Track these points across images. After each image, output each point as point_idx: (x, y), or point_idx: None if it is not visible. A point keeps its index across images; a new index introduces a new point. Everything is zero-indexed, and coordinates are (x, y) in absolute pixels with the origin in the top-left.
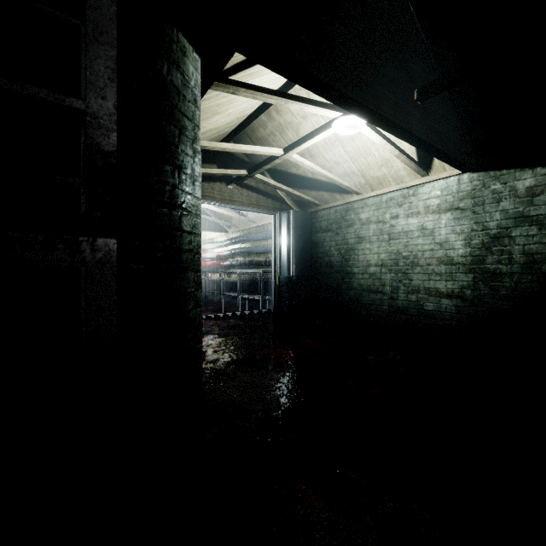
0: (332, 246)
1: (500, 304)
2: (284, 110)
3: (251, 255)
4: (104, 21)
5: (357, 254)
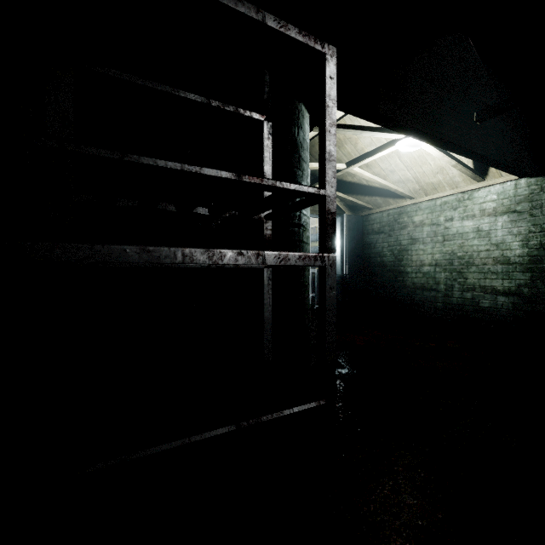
0: (384, 247)
1: None
2: None
3: None
4: (332, 150)
5: (411, 255)
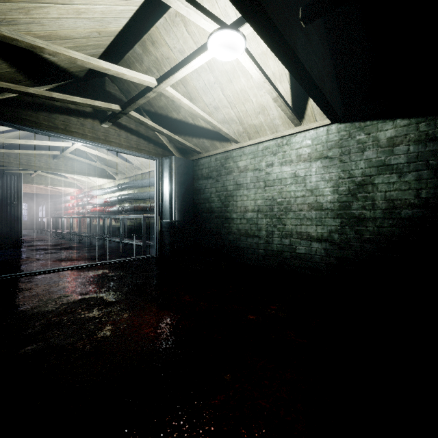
0: (212, 192)
1: (364, 248)
2: (160, 41)
3: (137, 201)
4: None
5: (236, 200)
